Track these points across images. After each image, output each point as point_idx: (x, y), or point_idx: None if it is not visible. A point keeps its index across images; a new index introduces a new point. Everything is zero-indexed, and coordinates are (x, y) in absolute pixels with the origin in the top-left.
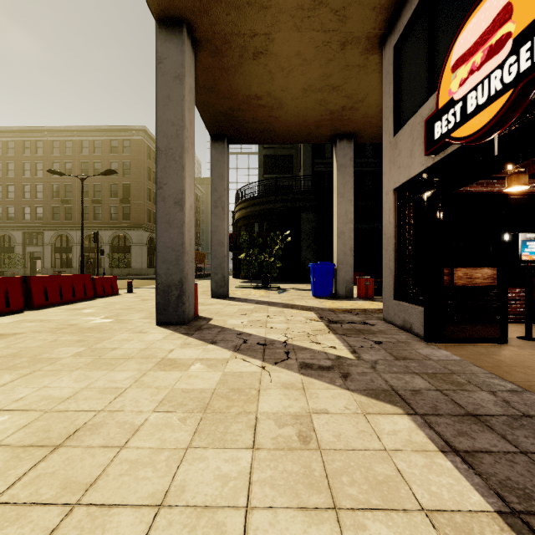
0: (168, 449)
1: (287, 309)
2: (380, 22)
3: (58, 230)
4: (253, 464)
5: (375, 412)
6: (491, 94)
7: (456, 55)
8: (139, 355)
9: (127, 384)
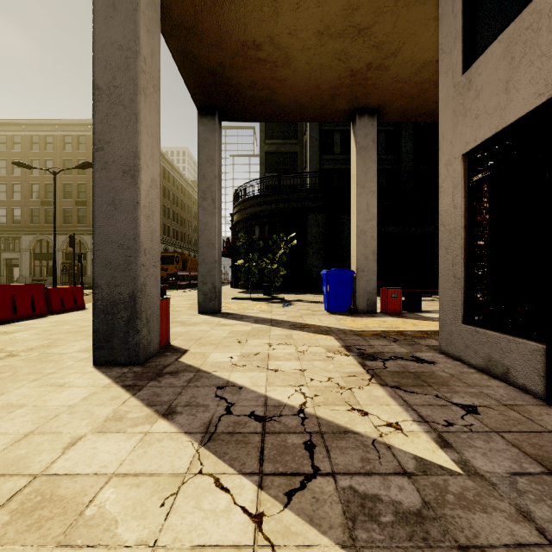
0: None
1: (296, 332)
2: None
3: (38, 234)
4: None
5: None
6: None
7: None
8: None
9: None
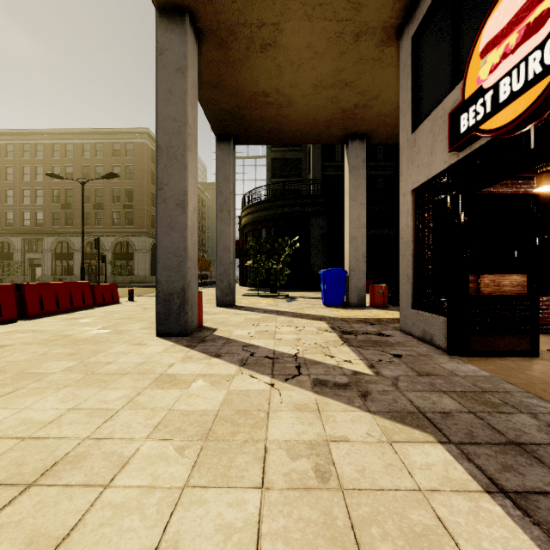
0: (161, 488)
1: (296, 319)
2: (397, 11)
3: (59, 236)
4: (262, 509)
5: (403, 440)
6: (528, 79)
7: (486, 39)
8: (135, 370)
9: (119, 404)
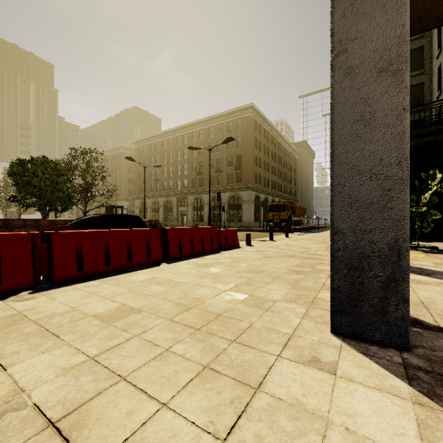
0: None
1: None
2: None
3: (196, 194)
4: None
5: None
6: None
7: None
8: None
9: None
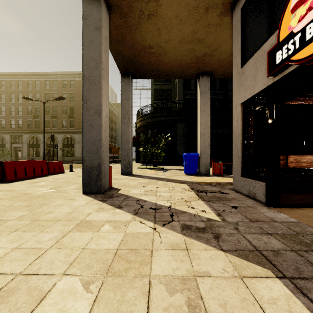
0: None
1: (169, 182)
2: None
3: (31, 134)
4: None
5: (250, 275)
6: None
7: None
8: (65, 218)
9: (49, 244)
